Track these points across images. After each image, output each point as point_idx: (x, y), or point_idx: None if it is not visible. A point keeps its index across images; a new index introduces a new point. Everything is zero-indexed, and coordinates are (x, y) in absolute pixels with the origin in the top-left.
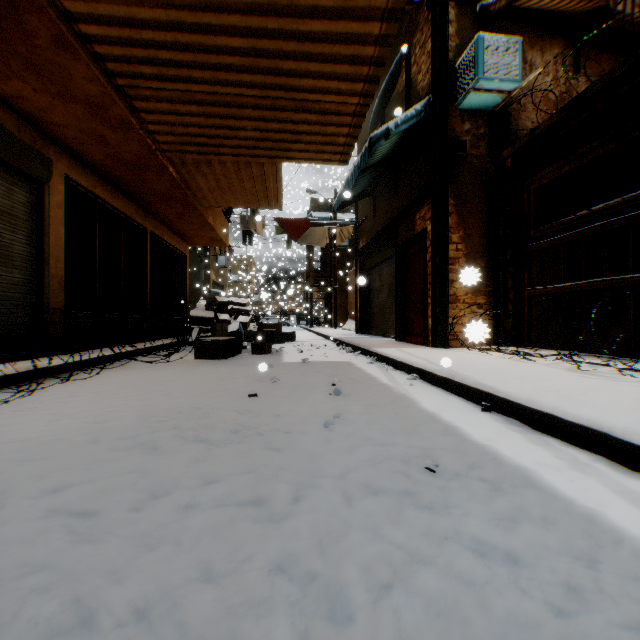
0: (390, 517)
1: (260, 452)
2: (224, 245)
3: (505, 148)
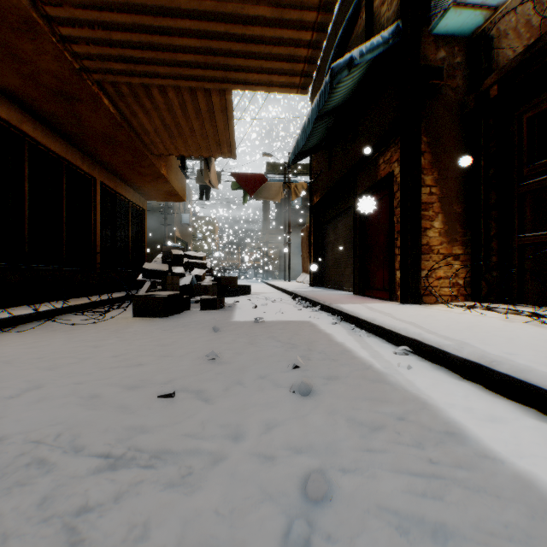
0: None
1: None
2: (182, 200)
3: (486, 77)
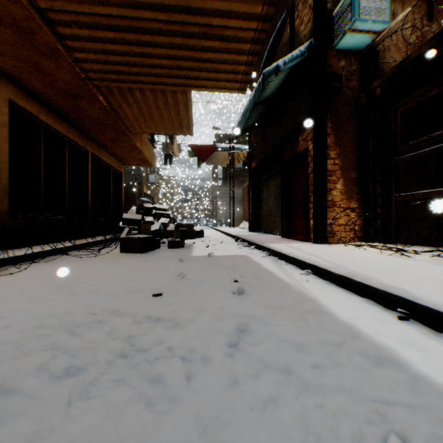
0: None
1: (138, 410)
2: (150, 165)
3: (374, 81)
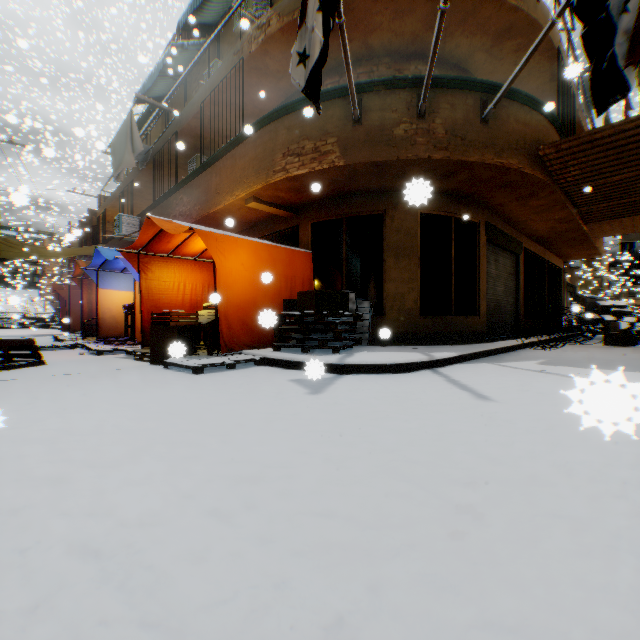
0: None
1: None
2: (598, 256)
3: None
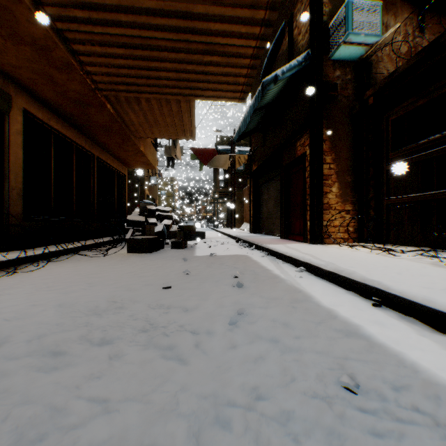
0: None
1: (162, 362)
2: (153, 168)
3: (367, 90)
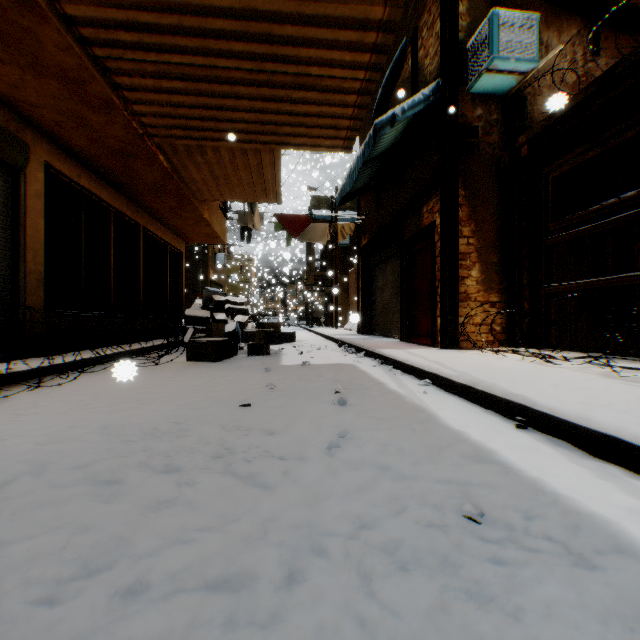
0: (433, 618)
1: (245, 491)
2: (221, 242)
3: (520, 135)
